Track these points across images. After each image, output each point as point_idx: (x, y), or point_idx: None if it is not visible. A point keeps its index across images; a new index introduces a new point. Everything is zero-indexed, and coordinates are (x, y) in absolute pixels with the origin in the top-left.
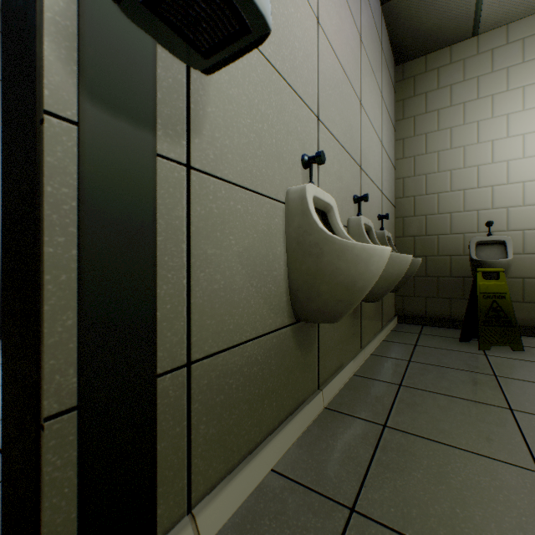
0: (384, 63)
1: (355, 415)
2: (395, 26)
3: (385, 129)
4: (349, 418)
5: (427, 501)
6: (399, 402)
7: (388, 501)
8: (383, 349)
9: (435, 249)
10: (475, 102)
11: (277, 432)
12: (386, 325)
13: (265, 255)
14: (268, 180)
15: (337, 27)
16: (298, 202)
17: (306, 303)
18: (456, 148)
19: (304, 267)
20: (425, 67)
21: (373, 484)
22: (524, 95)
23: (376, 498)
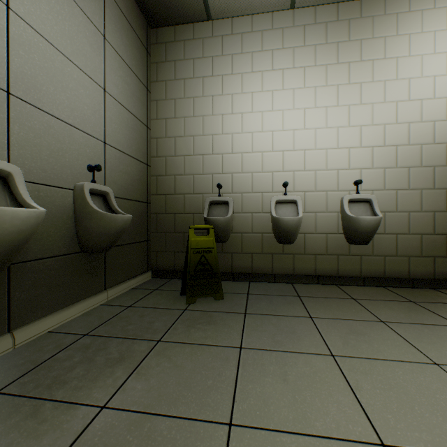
0: (116, 7)
1: None
2: None
3: (119, 79)
4: None
5: None
6: None
7: None
8: (78, 320)
9: (183, 207)
10: (211, 78)
11: None
12: (117, 285)
13: None
14: None
15: None
16: None
17: None
18: (198, 116)
19: None
20: (175, 37)
21: None
22: (243, 81)
23: None
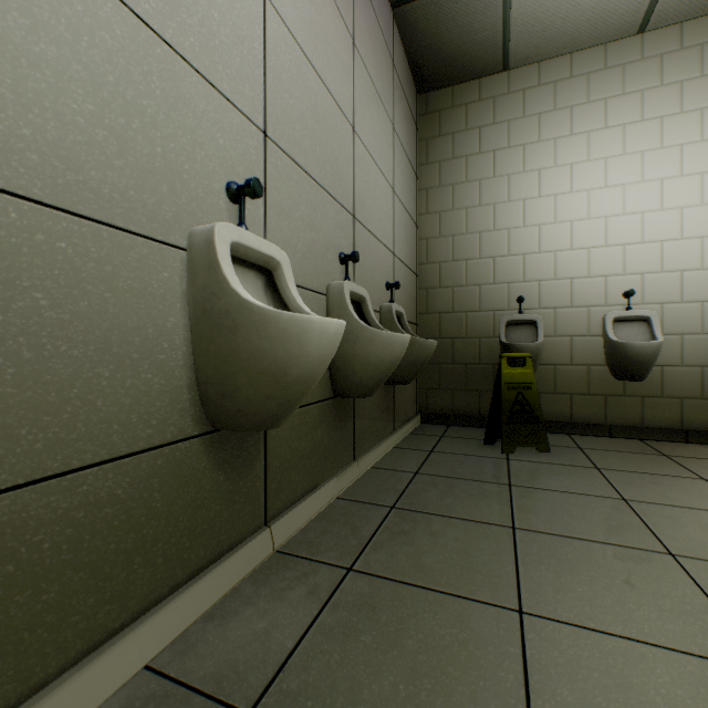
0: (399, 86)
1: (316, 557)
2: (413, 41)
3: (400, 173)
4: (305, 563)
5: (365, 680)
6: (383, 532)
7: (308, 691)
8: (389, 460)
9: (464, 330)
10: (506, 151)
11: (164, 604)
12: (401, 427)
13: (136, 328)
14: (145, 209)
15: (306, 13)
16: (203, 249)
17: (221, 402)
18: (486, 205)
19: (214, 348)
20: (452, 101)
21: (297, 665)
22: (556, 149)
23: (293, 688)
